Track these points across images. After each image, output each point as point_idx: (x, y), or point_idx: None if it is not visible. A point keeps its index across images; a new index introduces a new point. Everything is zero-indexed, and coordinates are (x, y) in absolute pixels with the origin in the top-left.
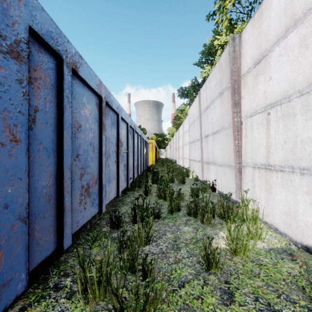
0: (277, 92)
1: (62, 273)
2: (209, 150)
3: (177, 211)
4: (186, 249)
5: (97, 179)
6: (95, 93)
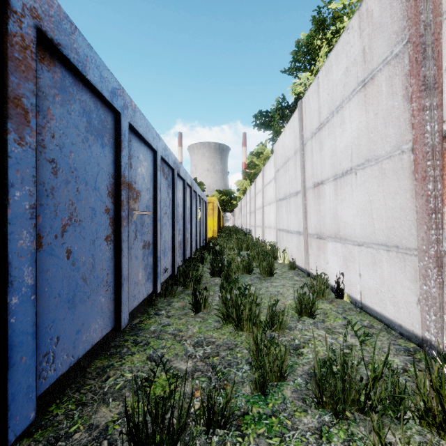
0: None
1: None
2: (324, 211)
3: (278, 379)
4: None
5: None
6: None
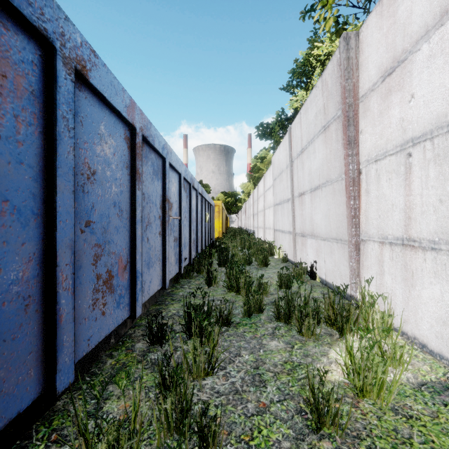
0: (425, 118)
1: (54, 437)
2: (305, 215)
3: (258, 312)
4: (276, 385)
5: (127, 263)
6: (124, 121)
